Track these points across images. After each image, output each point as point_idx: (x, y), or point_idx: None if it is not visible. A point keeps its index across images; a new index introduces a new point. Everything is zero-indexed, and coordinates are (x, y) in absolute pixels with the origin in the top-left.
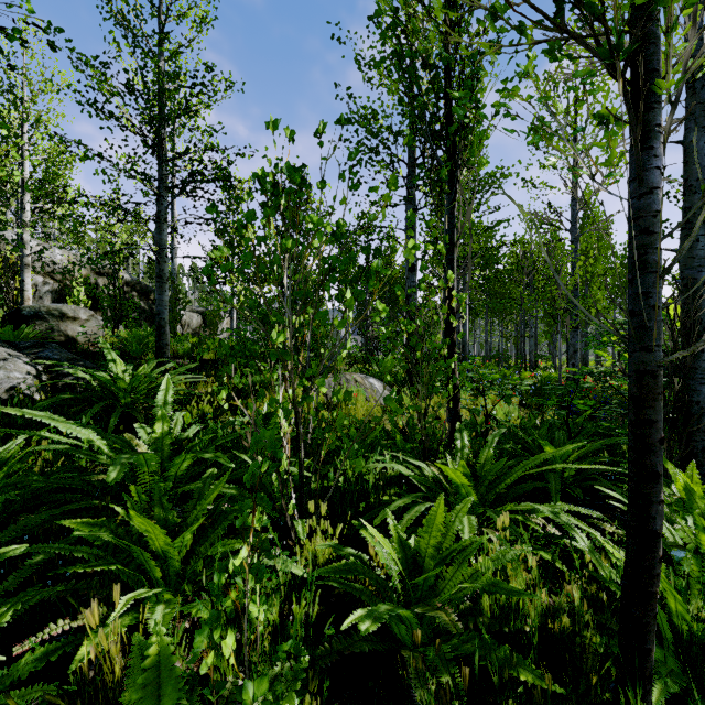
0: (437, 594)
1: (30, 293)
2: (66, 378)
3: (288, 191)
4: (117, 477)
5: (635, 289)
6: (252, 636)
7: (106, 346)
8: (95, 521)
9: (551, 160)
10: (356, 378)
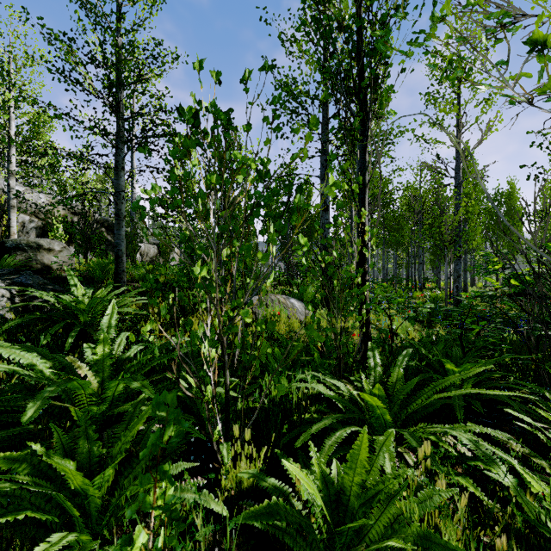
0: (362, 537)
1: (15, 229)
2: (36, 300)
3: (212, 128)
4: (33, 415)
5: None
6: None
7: (69, 273)
8: (18, 455)
9: (481, 88)
10: (279, 299)
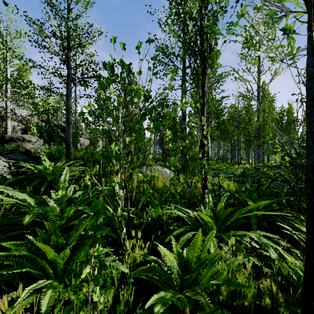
0: (198, 283)
1: (10, 129)
2: (23, 168)
3: (121, 73)
4: (29, 221)
5: (311, 118)
6: (96, 312)
7: (41, 153)
8: (20, 243)
9: (258, 53)
10: (158, 168)
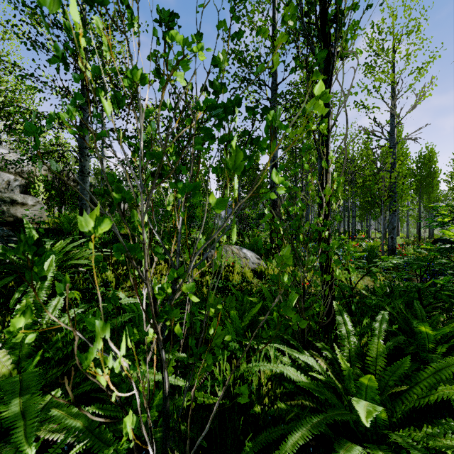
0: None
1: None
2: None
3: None
4: None
5: None
6: None
7: (28, 225)
8: None
9: None
10: (233, 249)
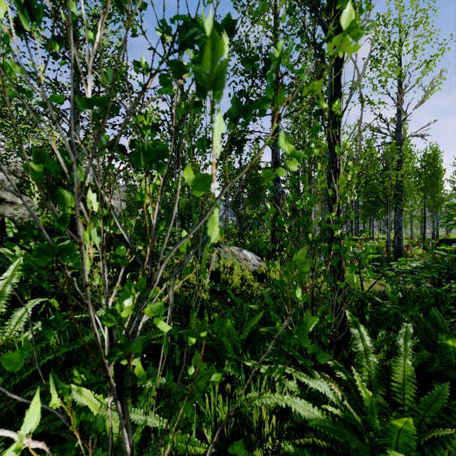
0: None
1: None
2: None
3: None
4: None
5: None
6: None
7: (10, 225)
8: None
9: None
10: (232, 250)
